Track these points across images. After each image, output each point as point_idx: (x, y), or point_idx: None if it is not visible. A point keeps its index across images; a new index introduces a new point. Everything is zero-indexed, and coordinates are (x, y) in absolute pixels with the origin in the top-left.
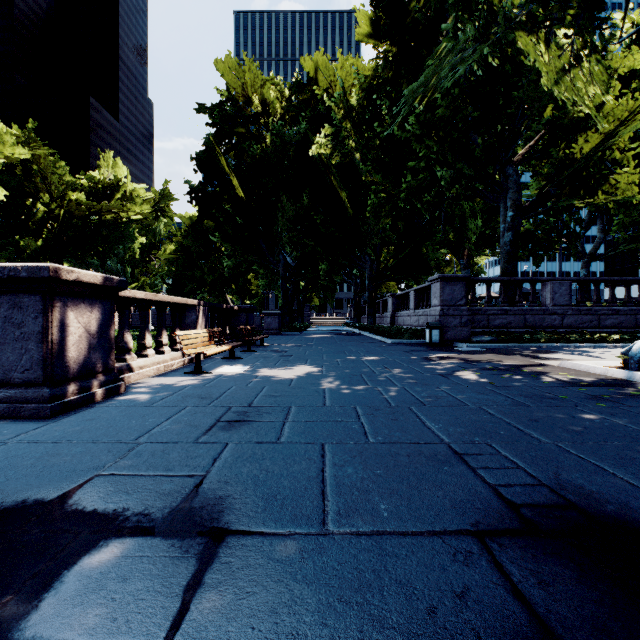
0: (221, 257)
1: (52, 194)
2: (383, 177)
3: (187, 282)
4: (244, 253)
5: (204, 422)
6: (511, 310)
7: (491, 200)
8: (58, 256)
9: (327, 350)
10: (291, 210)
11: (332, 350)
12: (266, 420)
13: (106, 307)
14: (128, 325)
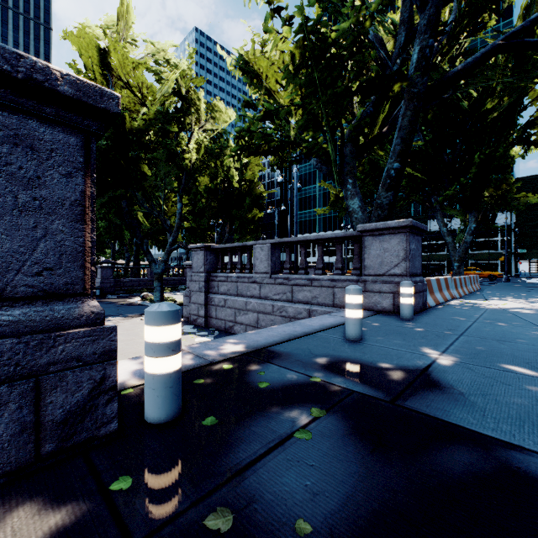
0: None
1: None
2: None
3: None
4: None
5: None
6: (134, 280)
7: None
8: None
9: None
10: None
11: None
12: None
13: None
14: None
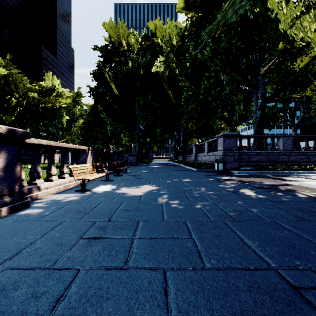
0: (107, 126)
1: (20, 93)
2: (190, 83)
3: (89, 138)
4: (118, 123)
5: (69, 239)
6: (261, 153)
7: (248, 94)
8: (23, 125)
9: (162, 175)
10: (142, 101)
11: (164, 175)
12: (119, 237)
13: (13, 150)
14: (38, 161)
